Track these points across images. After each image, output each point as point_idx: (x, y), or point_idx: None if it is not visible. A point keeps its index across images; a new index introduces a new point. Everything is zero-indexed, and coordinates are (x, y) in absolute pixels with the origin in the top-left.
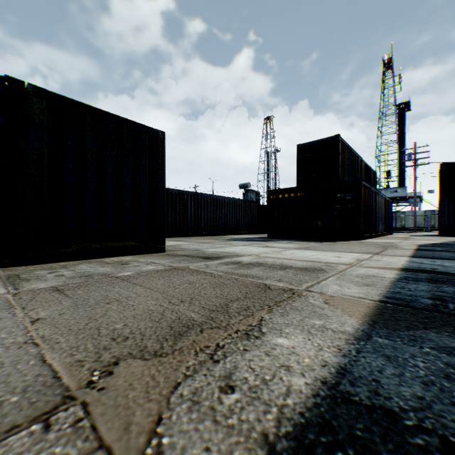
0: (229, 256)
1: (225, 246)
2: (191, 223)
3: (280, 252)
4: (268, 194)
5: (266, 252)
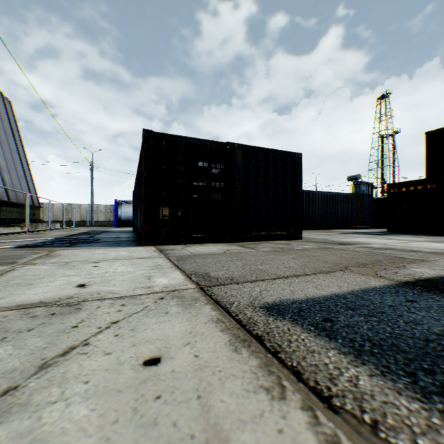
0: (358, 243)
1: (346, 237)
2: (303, 218)
3: (406, 243)
4: (387, 188)
5: (391, 243)
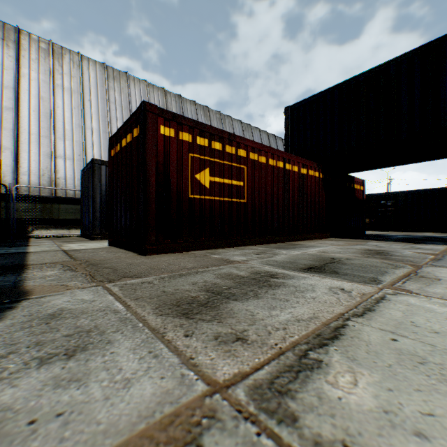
0: None
1: None
2: None
3: None
4: None
5: None
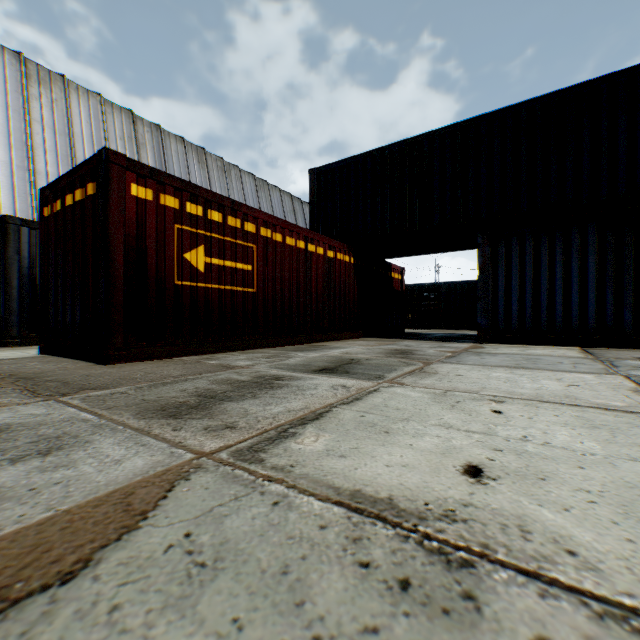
0: None
1: None
2: None
3: None
4: None
5: None
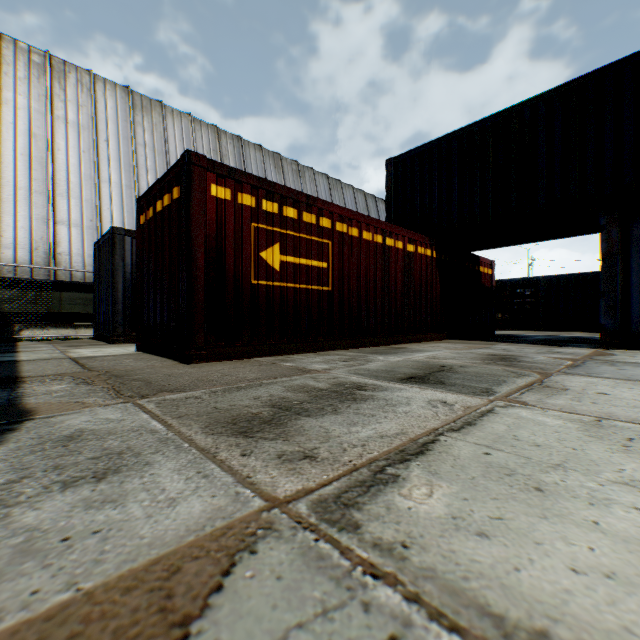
0: None
1: None
2: None
3: None
4: None
5: None
